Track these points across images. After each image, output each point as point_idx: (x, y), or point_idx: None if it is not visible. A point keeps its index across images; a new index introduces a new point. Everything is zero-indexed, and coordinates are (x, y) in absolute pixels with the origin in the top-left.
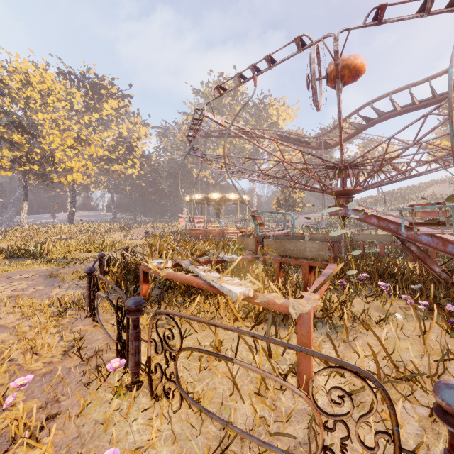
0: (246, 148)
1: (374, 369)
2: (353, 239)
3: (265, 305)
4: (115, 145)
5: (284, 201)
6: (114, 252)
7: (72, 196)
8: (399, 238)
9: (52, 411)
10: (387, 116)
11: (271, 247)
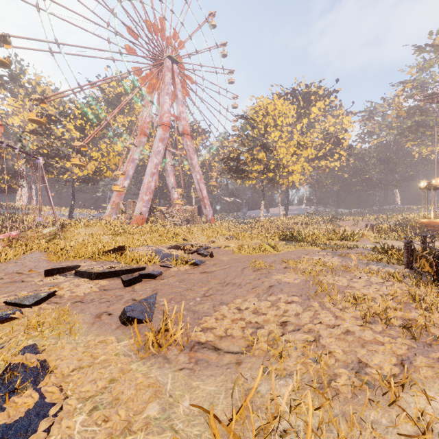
0: None
1: None
2: None
3: None
4: (322, 143)
5: None
6: (355, 242)
7: (286, 194)
8: None
9: None
10: None
11: None
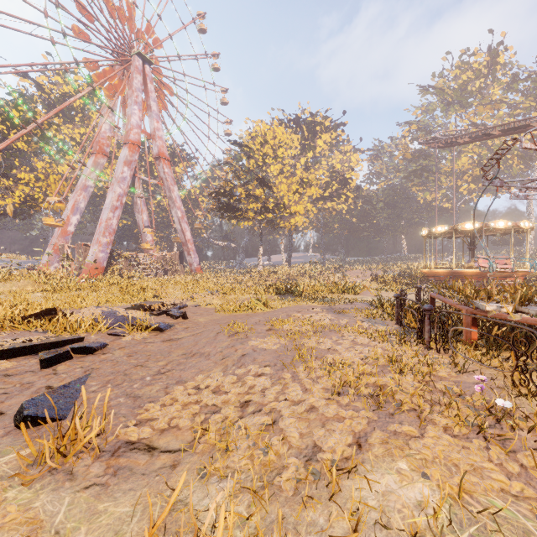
0: (514, 147)
1: None
2: None
3: None
4: (328, 182)
5: None
6: (357, 295)
7: (289, 239)
8: None
9: (517, 404)
10: None
11: None
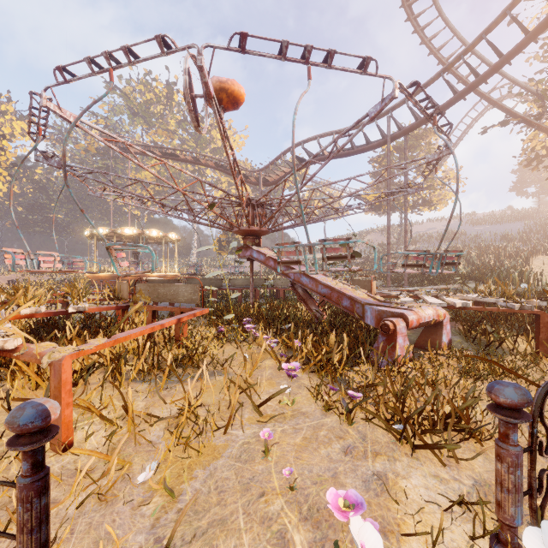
0: (183, 174)
1: (174, 412)
2: (274, 284)
3: (24, 358)
4: None
5: (226, 242)
6: None
7: None
8: (291, 281)
9: None
10: (317, 160)
11: (144, 292)
